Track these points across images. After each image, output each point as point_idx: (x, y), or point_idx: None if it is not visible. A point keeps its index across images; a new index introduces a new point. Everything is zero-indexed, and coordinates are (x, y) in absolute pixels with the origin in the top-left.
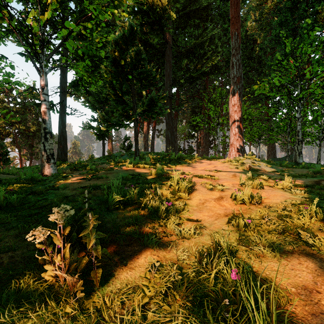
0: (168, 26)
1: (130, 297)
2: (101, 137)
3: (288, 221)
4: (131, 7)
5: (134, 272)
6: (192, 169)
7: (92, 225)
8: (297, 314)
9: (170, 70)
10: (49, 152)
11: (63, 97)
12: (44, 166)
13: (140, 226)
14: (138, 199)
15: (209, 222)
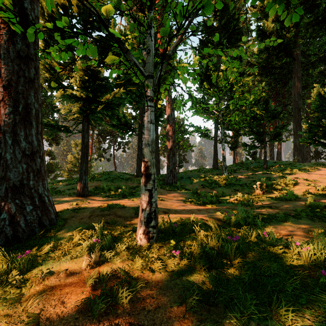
0: (295, 49)
1: (272, 196)
2: (232, 148)
3: (325, 194)
4: (258, 51)
5: (272, 195)
6: (307, 176)
7: (264, 185)
8: (302, 199)
9: (299, 83)
10: (225, 166)
11: (216, 131)
12: (224, 172)
13: (272, 191)
14: (271, 185)
15: (297, 193)
